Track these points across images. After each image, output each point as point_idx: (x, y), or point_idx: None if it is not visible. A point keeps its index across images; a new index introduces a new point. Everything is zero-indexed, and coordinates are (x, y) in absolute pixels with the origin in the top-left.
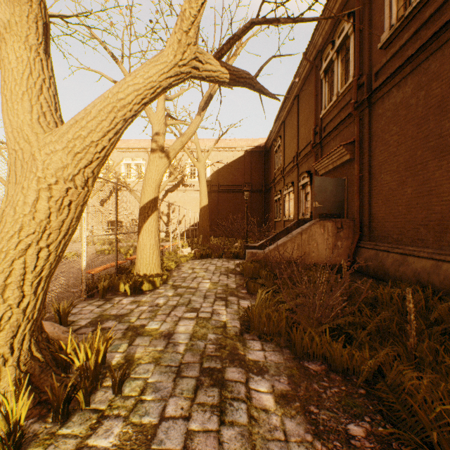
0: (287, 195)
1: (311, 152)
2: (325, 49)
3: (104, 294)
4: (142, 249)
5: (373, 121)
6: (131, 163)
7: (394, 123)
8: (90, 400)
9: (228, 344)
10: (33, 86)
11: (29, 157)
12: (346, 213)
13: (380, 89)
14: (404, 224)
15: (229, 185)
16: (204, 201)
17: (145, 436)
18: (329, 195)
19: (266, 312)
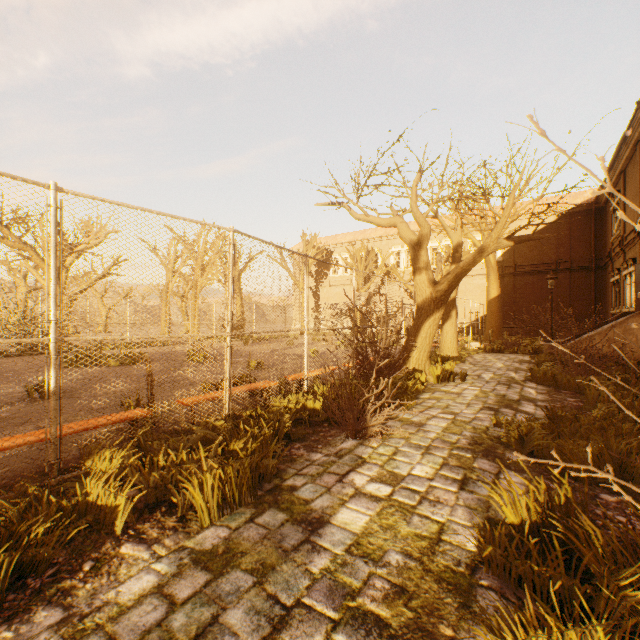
0: (627, 276)
1: None
2: None
3: None
4: (444, 336)
5: None
6: (401, 250)
7: None
8: (454, 379)
9: (514, 381)
10: (425, 264)
11: (428, 293)
12: None
13: None
14: None
15: (531, 264)
16: (494, 291)
17: (479, 386)
18: None
19: (542, 371)
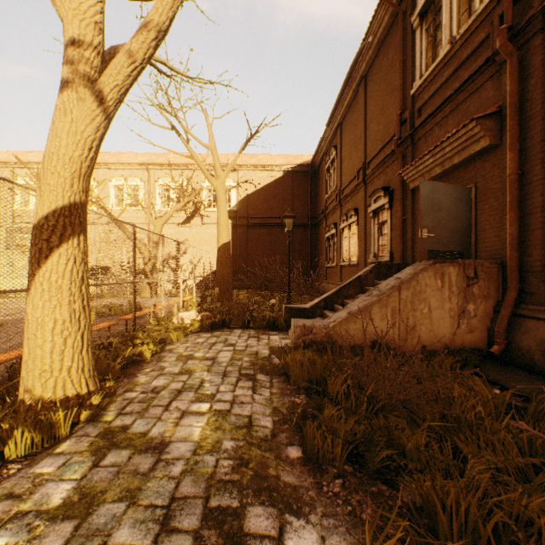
0: (346, 228)
1: (392, 157)
2: None
3: None
4: (32, 333)
5: None
6: (124, 185)
7: None
8: None
9: None
10: None
11: None
12: (473, 250)
13: None
14: None
15: (263, 217)
16: (225, 236)
17: None
18: (445, 217)
19: None
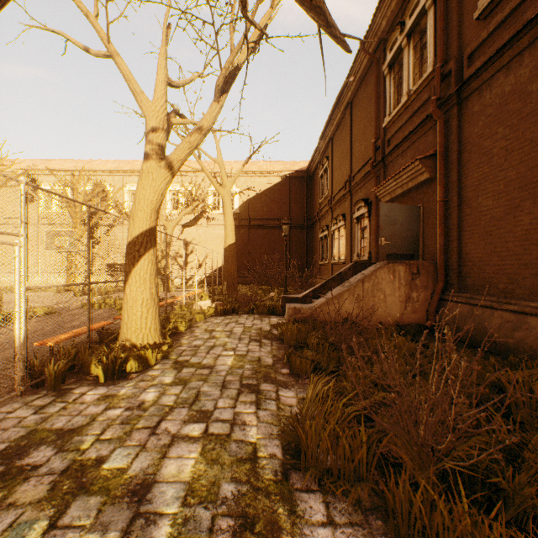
0: (336, 231)
1: (370, 174)
2: (391, 34)
3: (58, 382)
4: (130, 306)
5: (464, 124)
6: None
7: (499, 123)
8: None
9: (261, 514)
10: None
11: None
12: (421, 253)
13: (478, 76)
14: (518, 268)
15: (263, 219)
16: (231, 238)
17: None
18: (399, 229)
19: (329, 430)
